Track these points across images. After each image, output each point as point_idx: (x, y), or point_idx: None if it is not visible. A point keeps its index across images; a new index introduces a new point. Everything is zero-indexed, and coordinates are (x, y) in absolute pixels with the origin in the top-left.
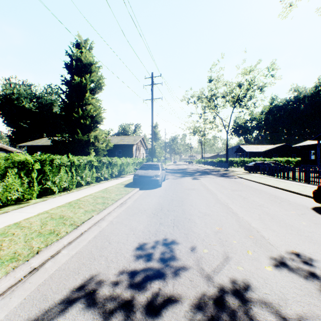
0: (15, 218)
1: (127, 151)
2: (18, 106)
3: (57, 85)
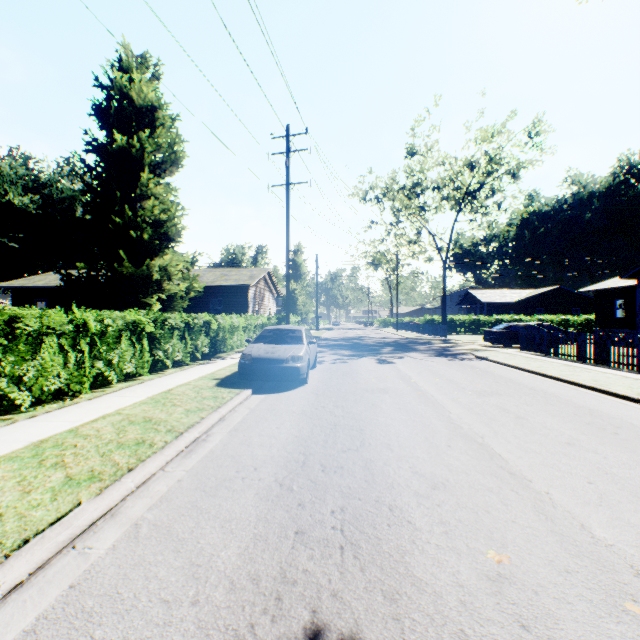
0: None
1: (235, 300)
2: None
3: (76, 153)
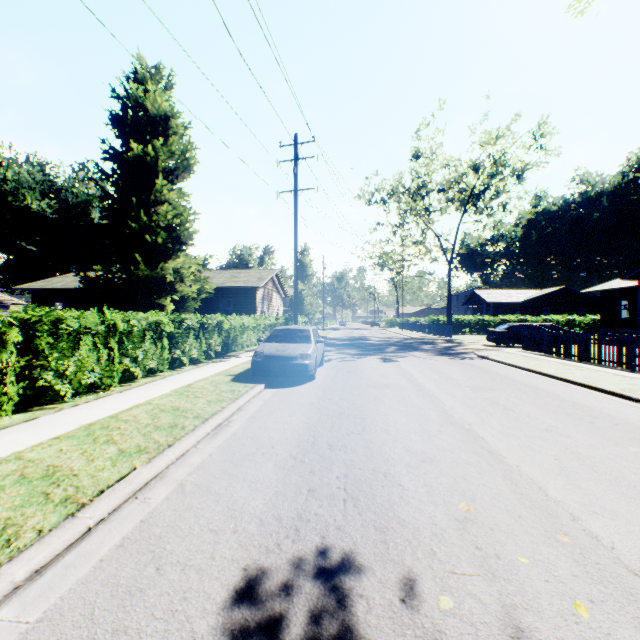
0: None
1: (244, 301)
2: (16, 207)
3: (94, 161)
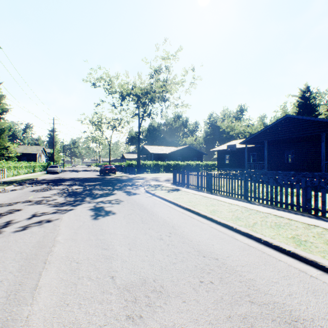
0: (22, 177)
1: (32, 157)
2: None
3: None
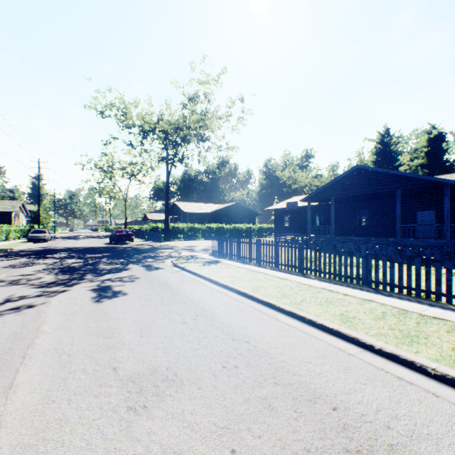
0: None
1: (4, 218)
2: None
3: None
